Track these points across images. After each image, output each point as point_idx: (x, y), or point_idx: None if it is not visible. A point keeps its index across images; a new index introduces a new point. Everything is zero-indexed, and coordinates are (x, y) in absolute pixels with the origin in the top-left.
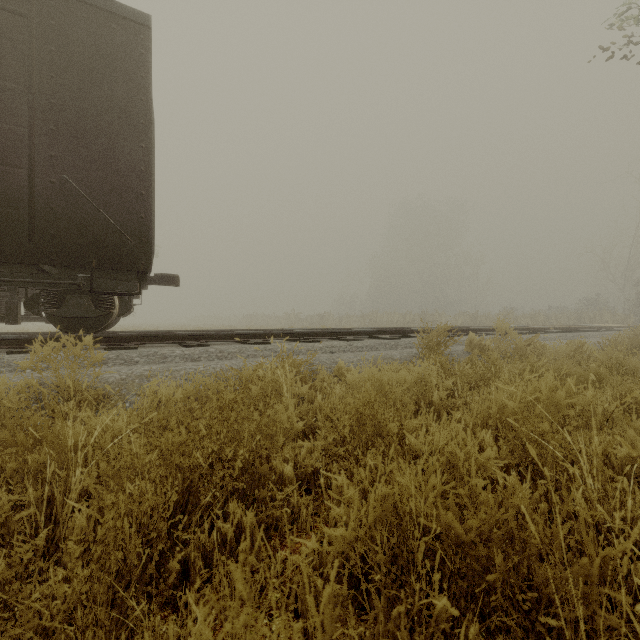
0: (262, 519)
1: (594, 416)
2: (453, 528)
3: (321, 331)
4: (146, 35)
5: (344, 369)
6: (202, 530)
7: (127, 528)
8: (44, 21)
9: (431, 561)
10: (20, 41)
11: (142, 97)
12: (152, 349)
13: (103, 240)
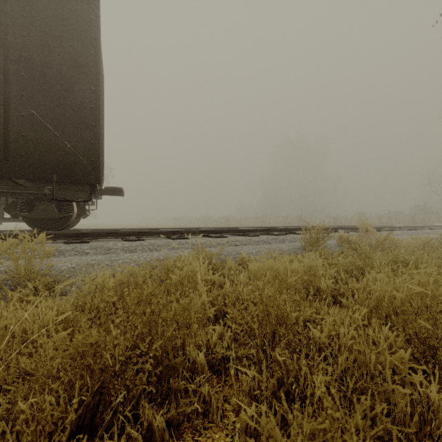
0: (174, 415)
1: None
2: None
3: (227, 229)
4: (95, 5)
5: (246, 259)
6: (113, 431)
7: None
8: None
9: None
10: None
11: (92, 52)
12: (100, 243)
13: (62, 160)
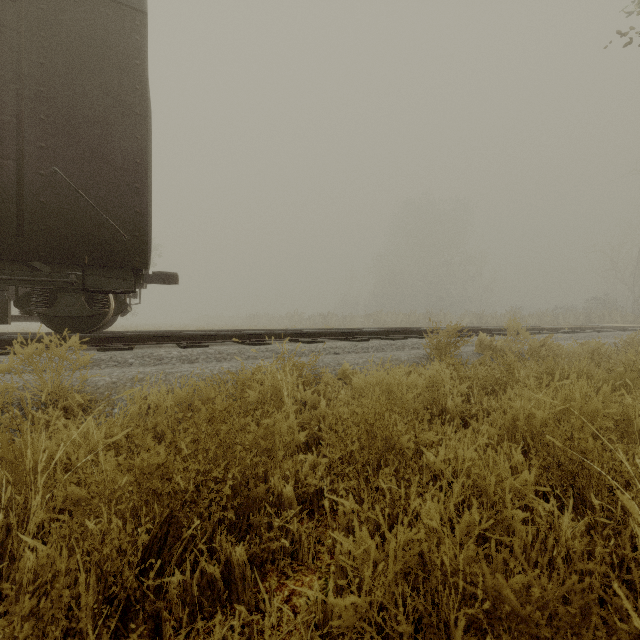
0: (256, 553)
1: (630, 426)
2: (504, 597)
3: (325, 331)
4: (141, 21)
5: (349, 372)
6: (184, 568)
7: (83, 579)
8: (33, 5)
9: (472, 637)
10: (8, 26)
11: (137, 86)
12: (148, 350)
13: (96, 236)
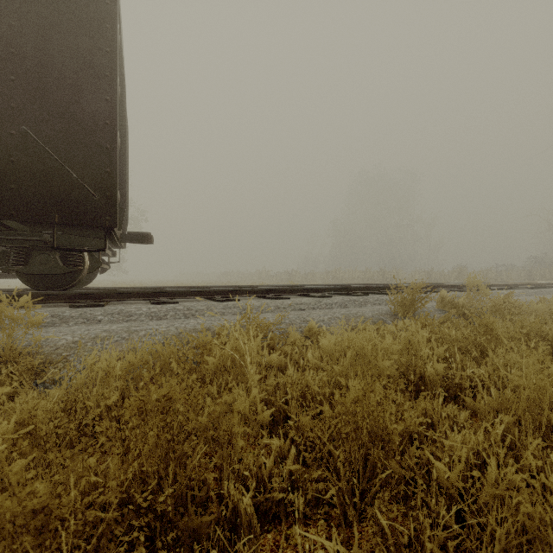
0: None
1: None
2: None
3: (290, 288)
4: None
5: (315, 330)
6: None
7: None
8: None
9: None
10: None
11: (107, 49)
12: (119, 306)
13: (66, 195)
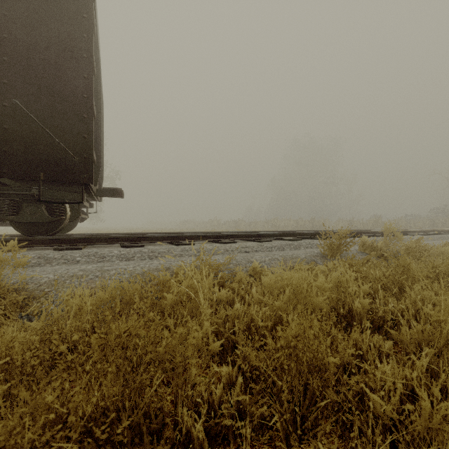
0: None
1: None
2: None
3: (237, 234)
4: None
5: (258, 269)
6: None
7: None
8: None
9: None
10: None
11: (84, 35)
12: (94, 249)
13: (50, 156)
